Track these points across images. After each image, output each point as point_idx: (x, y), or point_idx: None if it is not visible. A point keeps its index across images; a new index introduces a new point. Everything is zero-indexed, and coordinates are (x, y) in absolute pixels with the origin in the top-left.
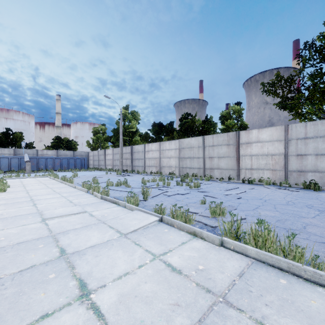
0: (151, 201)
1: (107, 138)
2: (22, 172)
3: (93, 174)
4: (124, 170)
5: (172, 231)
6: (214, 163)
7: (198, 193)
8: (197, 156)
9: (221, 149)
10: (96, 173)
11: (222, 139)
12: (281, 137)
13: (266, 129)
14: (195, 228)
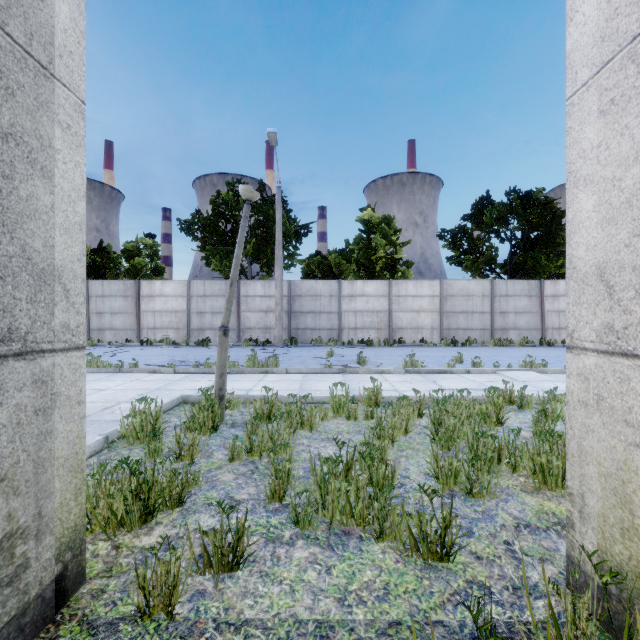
0: None
1: None
2: None
3: None
4: None
5: None
6: (105, 322)
7: None
8: None
9: (116, 302)
10: None
11: (117, 288)
12: (184, 293)
13: (170, 282)
14: None
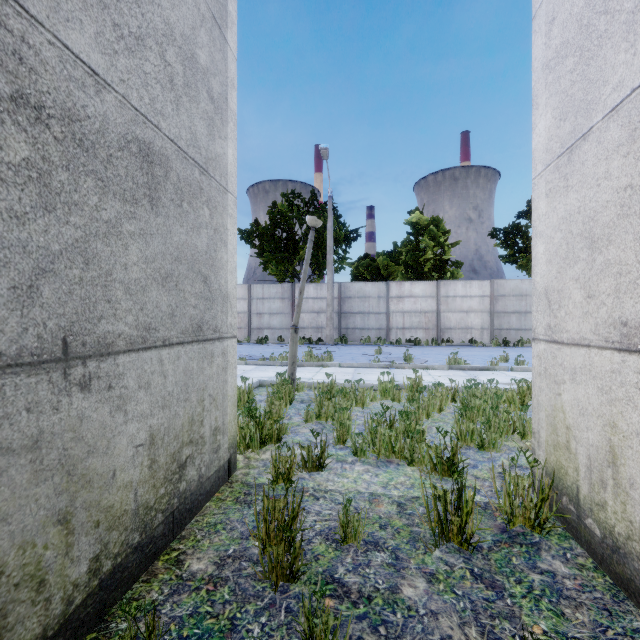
0: None
1: None
2: None
3: None
4: None
5: None
6: None
7: None
8: None
9: None
10: None
11: None
12: (245, 296)
13: None
14: None
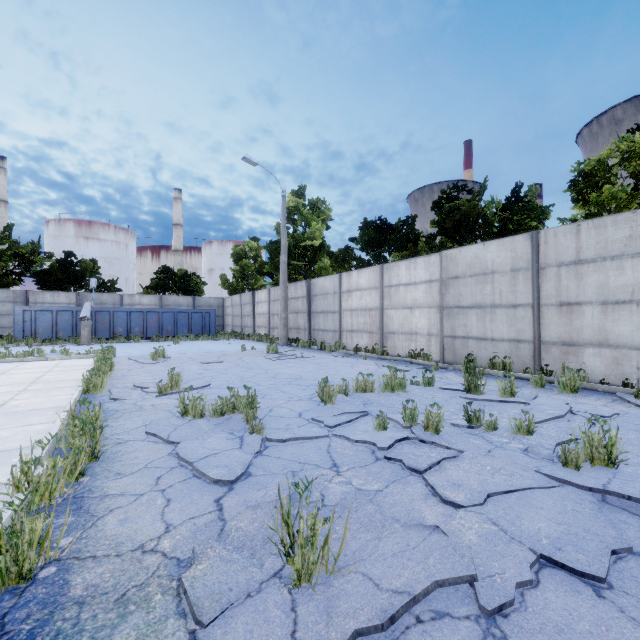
0: None
1: (261, 266)
2: (73, 342)
3: (212, 351)
4: (291, 339)
5: None
6: (581, 325)
7: None
8: (507, 301)
9: (619, 272)
10: (224, 346)
11: (623, 236)
12: None
13: None
14: None
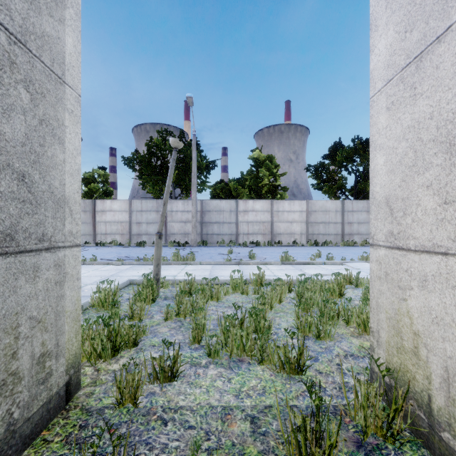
0: None
1: None
2: None
3: None
4: None
5: None
6: None
7: None
8: None
9: None
10: None
11: None
12: (127, 209)
13: (117, 201)
14: None
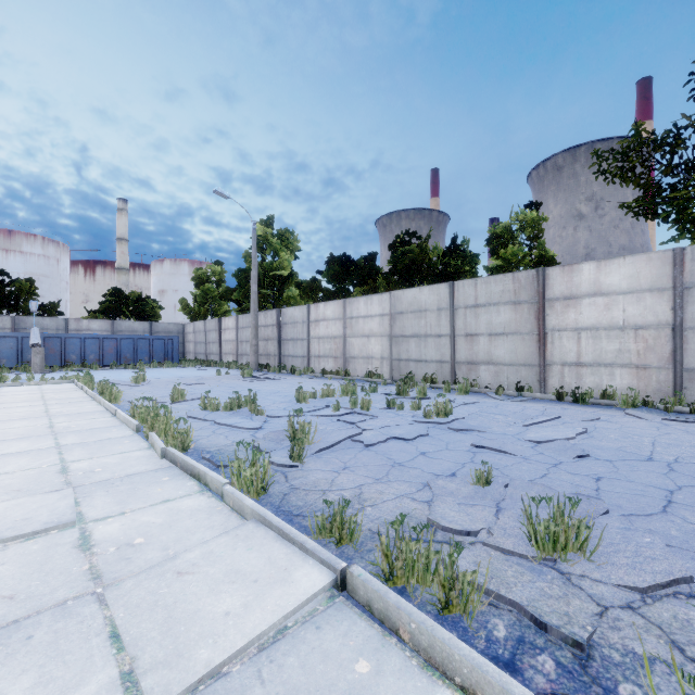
0: (314, 467)
1: (226, 292)
2: (23, 370)
3: (187, 376)
4: (261, 365)
5: (395, 681)
6: (478, 350)
7: (451, 434)
8: (435, 332)
9: (498, 314)
10: (195, 372)
11: (499, 290)
12: (662, 282)
13: (619, 260)
14: (516, 694)
